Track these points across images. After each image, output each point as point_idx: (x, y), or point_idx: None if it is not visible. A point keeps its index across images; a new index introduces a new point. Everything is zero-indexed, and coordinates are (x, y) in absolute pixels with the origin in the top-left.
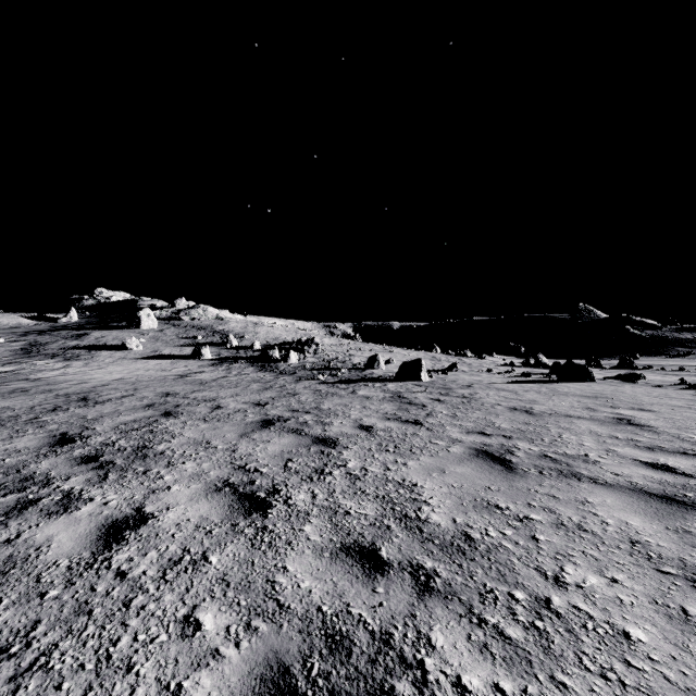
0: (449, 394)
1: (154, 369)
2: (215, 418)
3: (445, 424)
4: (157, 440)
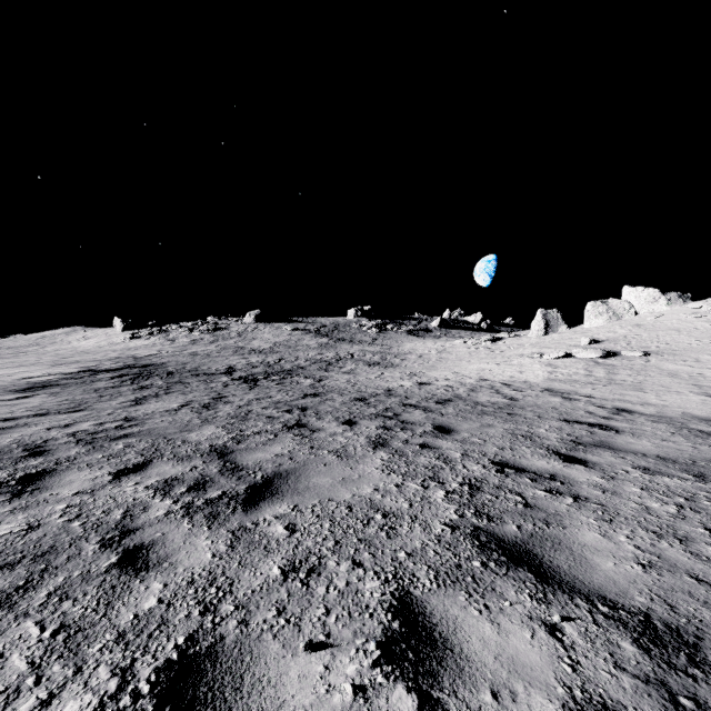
0: None
1: None
2: None
3: None
4: None
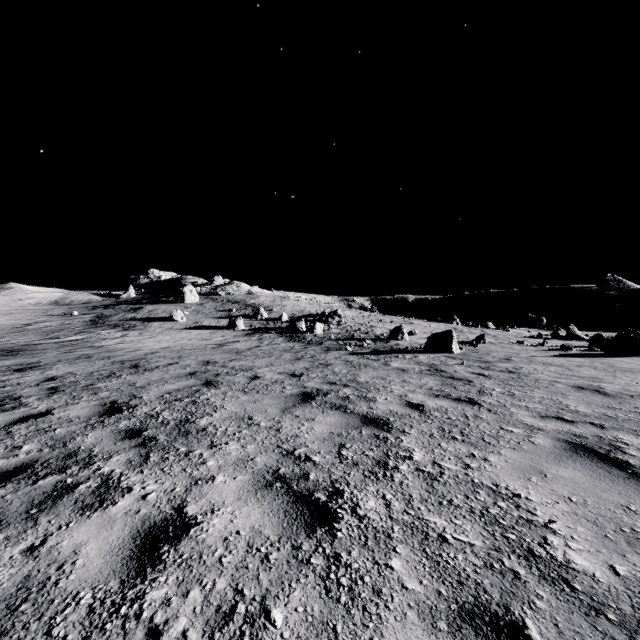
0: (491, 368)
1: (196, 338)
2: (254, 389)
3: (507, 405)
4: (199, 413)
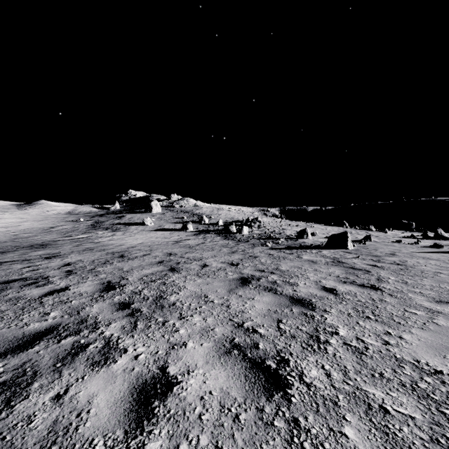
0: (381, 260)
1: (160, 237)
2: (205, 274)
3: (404, 291)
4: (168, 292)
